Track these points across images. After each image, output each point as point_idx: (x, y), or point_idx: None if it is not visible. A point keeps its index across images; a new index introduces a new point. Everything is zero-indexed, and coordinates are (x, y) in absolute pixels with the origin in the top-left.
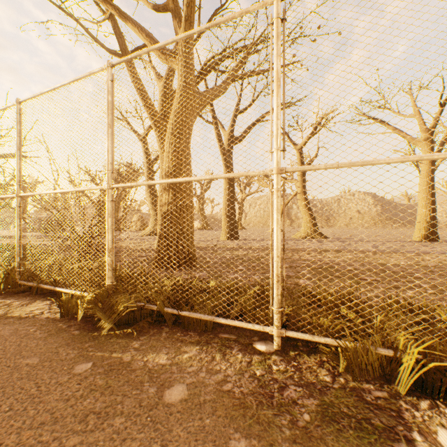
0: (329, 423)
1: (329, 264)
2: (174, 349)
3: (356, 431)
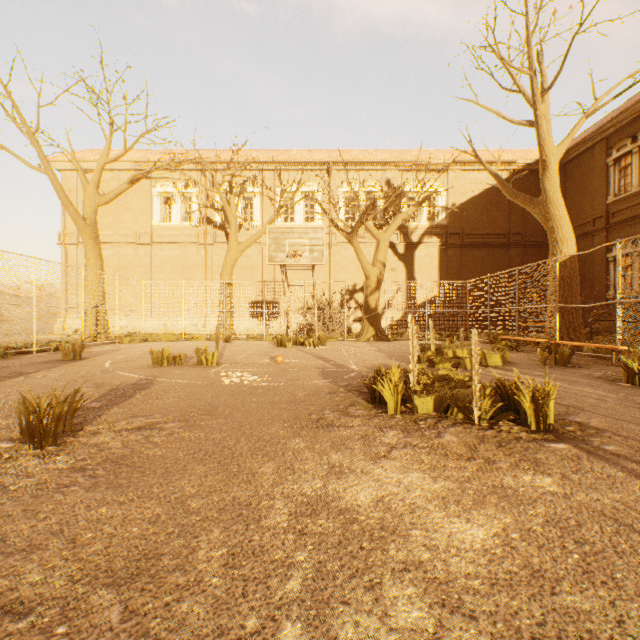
0: None
1: None
2: (24, 356)
3: None
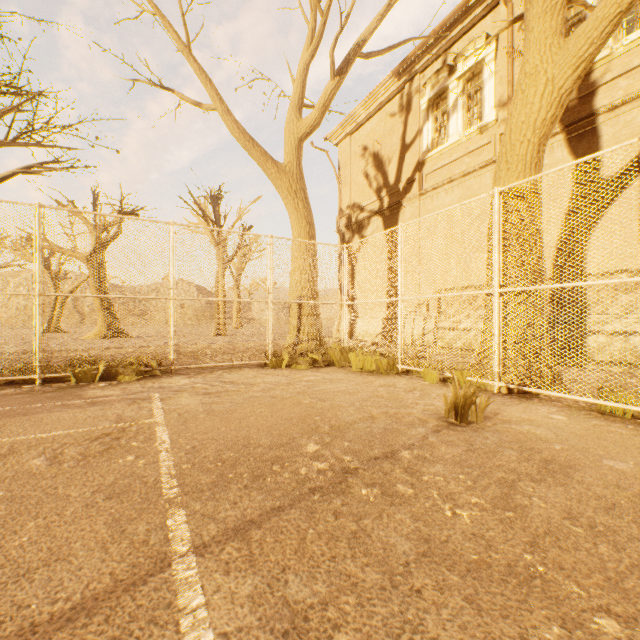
0: (61, 389)
1: (105, 356)
2: None
3: (71, 388)
